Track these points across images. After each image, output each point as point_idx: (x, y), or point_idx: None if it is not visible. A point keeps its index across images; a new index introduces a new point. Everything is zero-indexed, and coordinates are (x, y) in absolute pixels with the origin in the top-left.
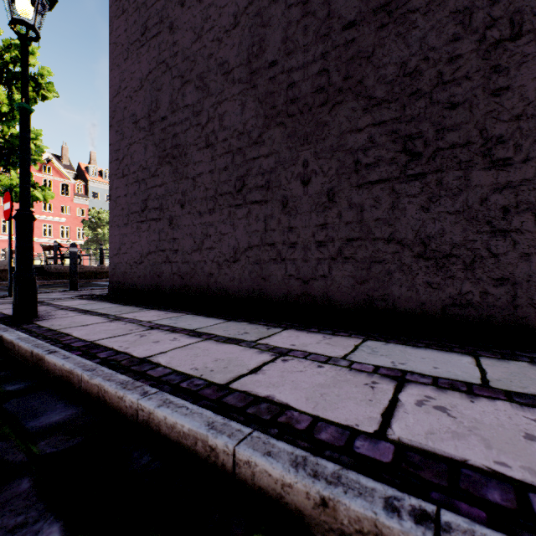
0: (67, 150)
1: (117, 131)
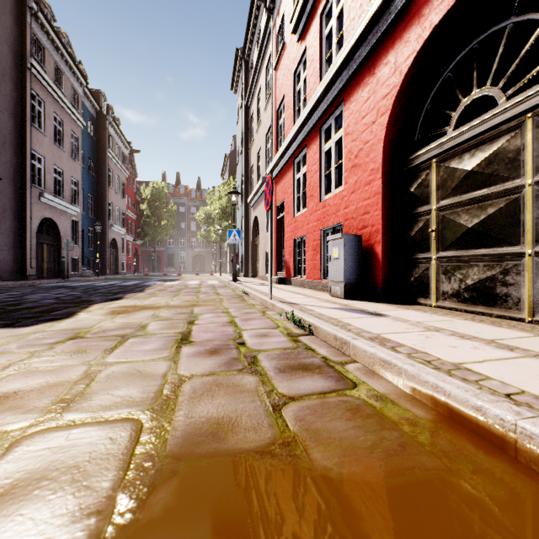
0: None
1: None
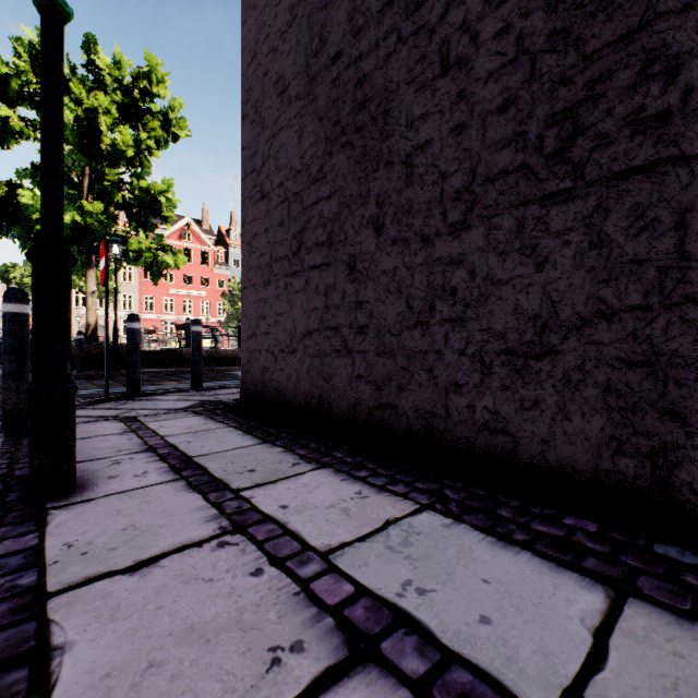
0: (207, 212)
1: (253, 122)
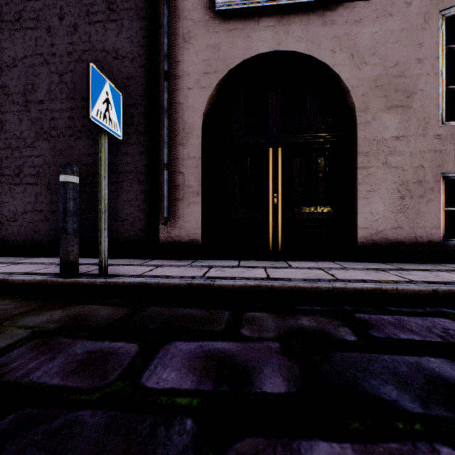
0: None
1: None
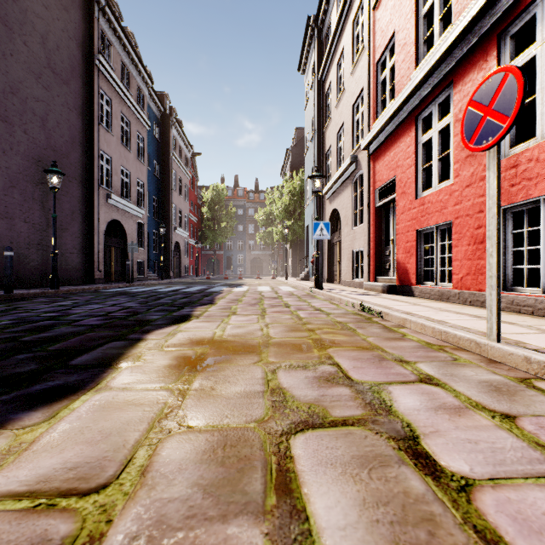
0: None
1: None
